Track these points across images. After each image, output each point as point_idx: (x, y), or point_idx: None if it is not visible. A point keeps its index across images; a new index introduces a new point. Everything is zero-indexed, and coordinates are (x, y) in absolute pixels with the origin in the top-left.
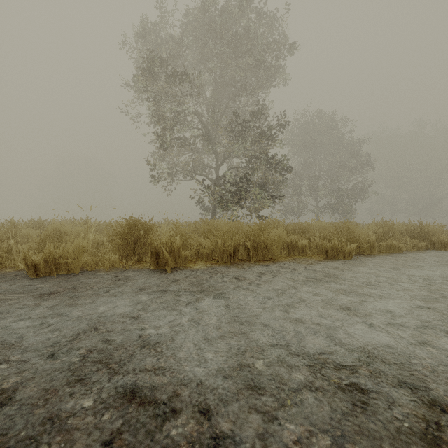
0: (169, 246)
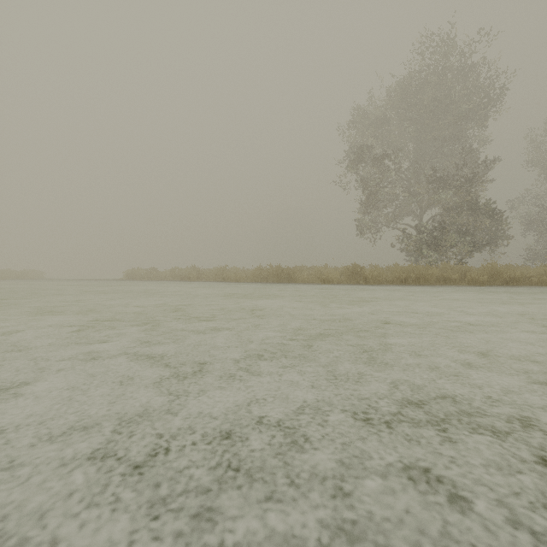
0: (371, 275)
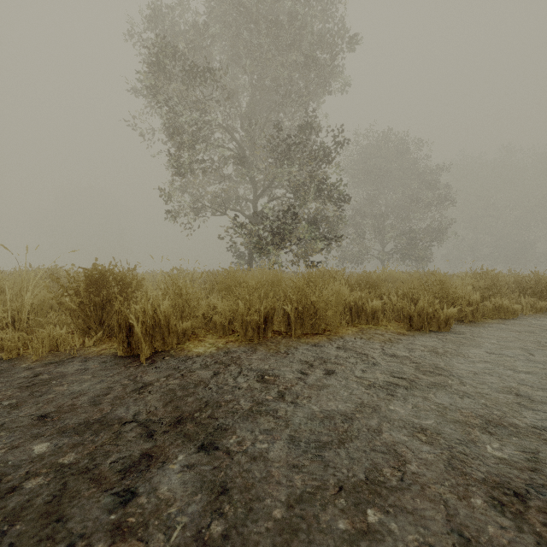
0: (151, 314)
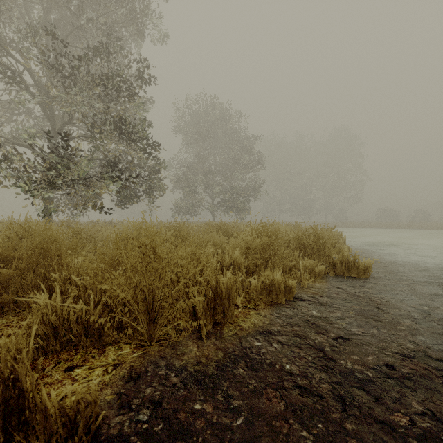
0: None
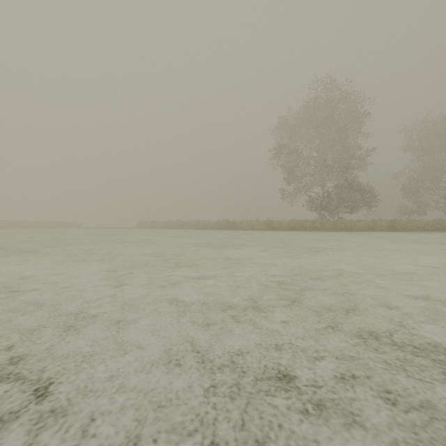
0: (276, 225)
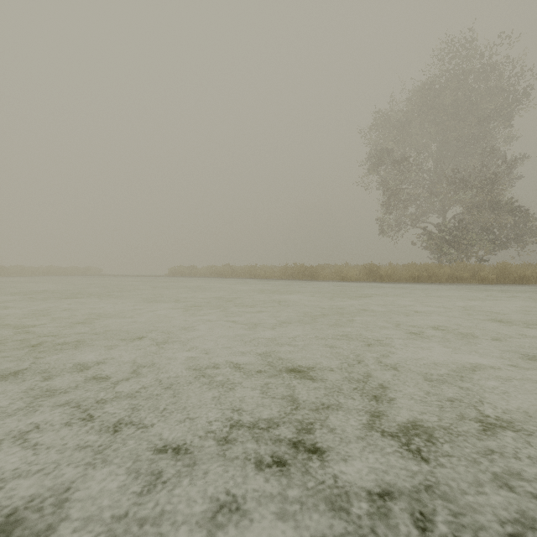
0: (386, 273)
